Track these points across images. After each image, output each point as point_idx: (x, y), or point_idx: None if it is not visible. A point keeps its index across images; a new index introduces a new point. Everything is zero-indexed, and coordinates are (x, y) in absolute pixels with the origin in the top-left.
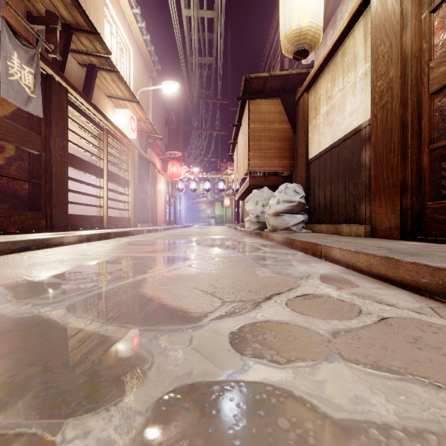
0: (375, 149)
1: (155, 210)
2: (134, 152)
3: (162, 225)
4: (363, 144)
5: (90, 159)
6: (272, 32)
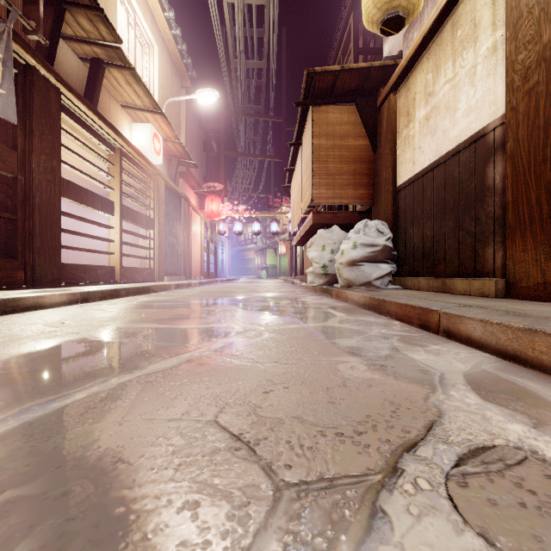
0: (515, 160)
1: (188, 258)
2: (160, 183)
3: (197, 278)
4: (490, 156)
5: (104, 193)
6: (341, 25)
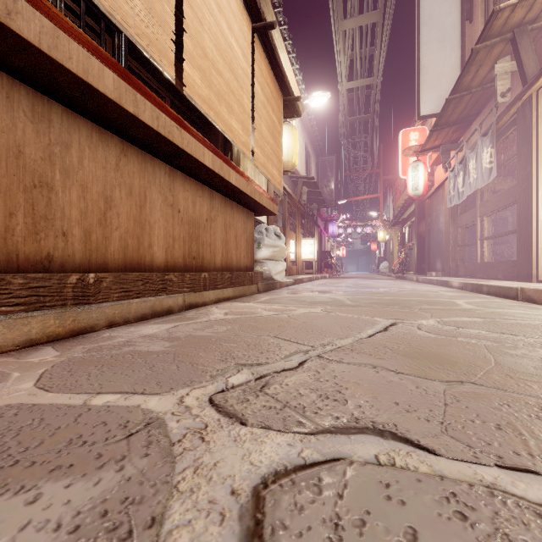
0: None
1: None
2: None
3: None
4: None
5: None
6: None
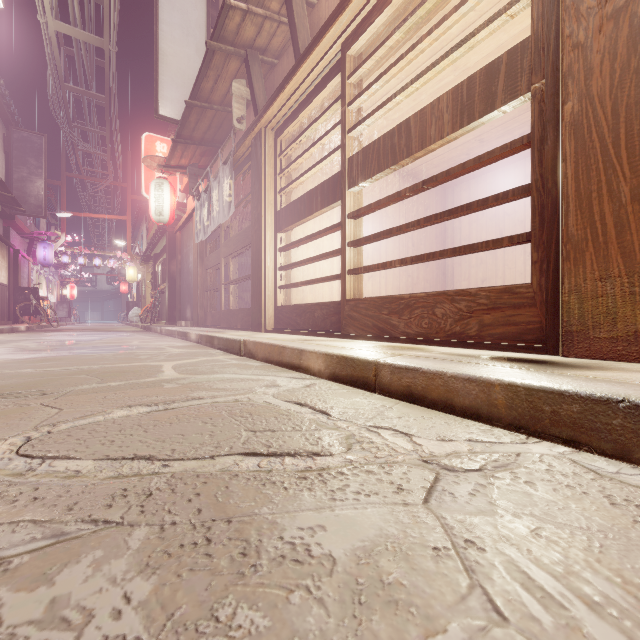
0: None
1: None
2: None
3: None
4: None
5: None
6: None
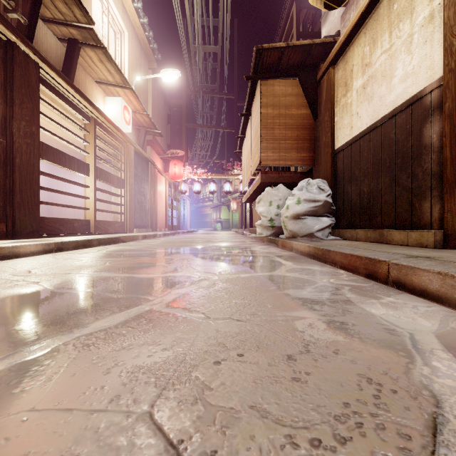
0: (454, 119)
1: (154, 213)
2: (129, 148)
3: (162, 230)
4: (427, 117)
5: (83, 158)
6: (285, 14)
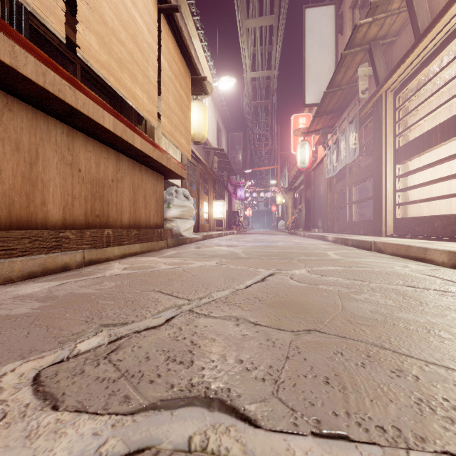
0: None
1: None
2: None
3: None
4: None
5: None
6: None
